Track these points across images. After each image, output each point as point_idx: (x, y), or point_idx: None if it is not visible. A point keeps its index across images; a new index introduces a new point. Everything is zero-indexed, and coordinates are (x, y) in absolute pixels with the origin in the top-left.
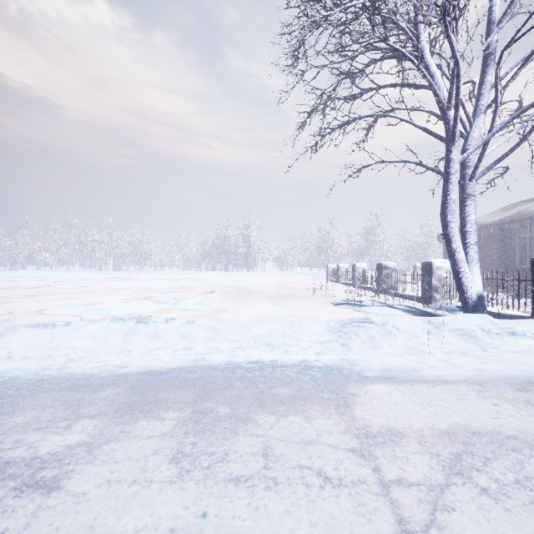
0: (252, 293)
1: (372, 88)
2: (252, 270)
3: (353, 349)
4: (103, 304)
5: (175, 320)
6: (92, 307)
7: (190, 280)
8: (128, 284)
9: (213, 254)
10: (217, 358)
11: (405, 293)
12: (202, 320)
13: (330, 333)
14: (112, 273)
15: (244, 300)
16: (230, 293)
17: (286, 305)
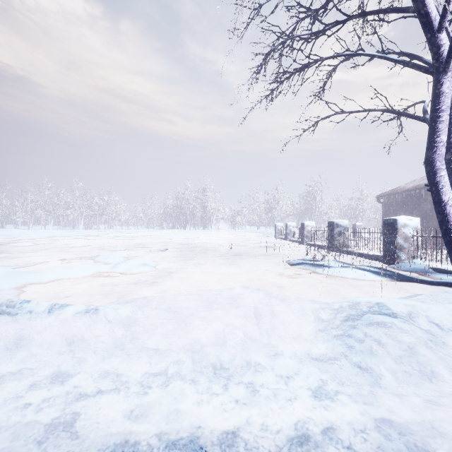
0: (205, 251)
1: (338, 22)
2: (207, 229)
3: (382, 378)
4: (40, 264)
5: (65, 309)
6: (24, 269)
7: (148, 238)
8: (89, 241)
9: (173, 215)
10: (101, 420)
11: (359, 251)
12: (113, 306)
13: (329, 337)
14: (80, 231)
15: (196, 259)
16: (183, 251)
17: (240, 265)
